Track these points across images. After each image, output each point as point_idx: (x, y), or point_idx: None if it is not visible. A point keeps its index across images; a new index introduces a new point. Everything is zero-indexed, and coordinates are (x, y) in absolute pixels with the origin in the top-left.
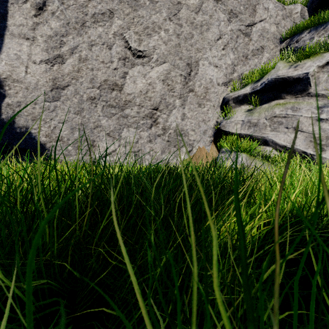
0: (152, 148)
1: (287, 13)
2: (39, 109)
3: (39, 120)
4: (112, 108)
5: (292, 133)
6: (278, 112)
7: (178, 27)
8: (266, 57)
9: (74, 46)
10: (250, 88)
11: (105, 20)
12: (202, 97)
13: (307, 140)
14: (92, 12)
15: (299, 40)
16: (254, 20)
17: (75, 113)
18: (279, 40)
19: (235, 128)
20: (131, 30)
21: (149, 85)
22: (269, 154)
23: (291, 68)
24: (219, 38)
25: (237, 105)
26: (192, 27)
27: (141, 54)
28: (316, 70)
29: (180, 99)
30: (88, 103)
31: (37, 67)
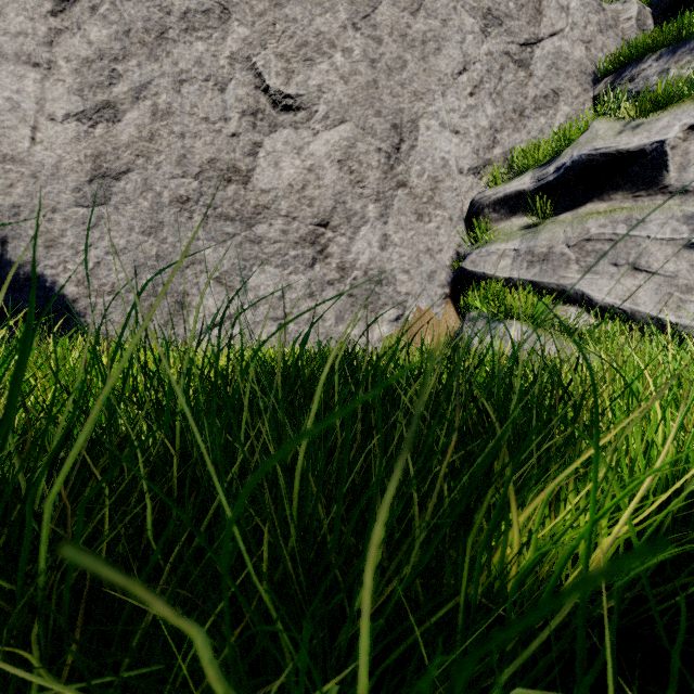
0: (317, 311)
1: (609, 18)
2: (62, 223)
3: (62, 246)
4: (228, 222)
5: (628, 277)
6: (595, 229)
7: (372, 44)
8: (564, 114)
9: (142, 82)
10: (531, 179)
11: (210, 26)
12: (425, 199)
13: (662, 291)
14: (181, 8)
15: (637, 77)
16: (538, 32)
17: (145, 233)
18: (593, 78)
19: (499, 267)
20: (269, 48)
21: (309, 171)
22: (575, 324)
23: (625, 132)
24: (462, 71)
25: (503, 216)
26: (404, 45)
27: (290, 102)
28: (681, 136)
29: (377, 204)
30: (172, 211)
31: (57, 128)
